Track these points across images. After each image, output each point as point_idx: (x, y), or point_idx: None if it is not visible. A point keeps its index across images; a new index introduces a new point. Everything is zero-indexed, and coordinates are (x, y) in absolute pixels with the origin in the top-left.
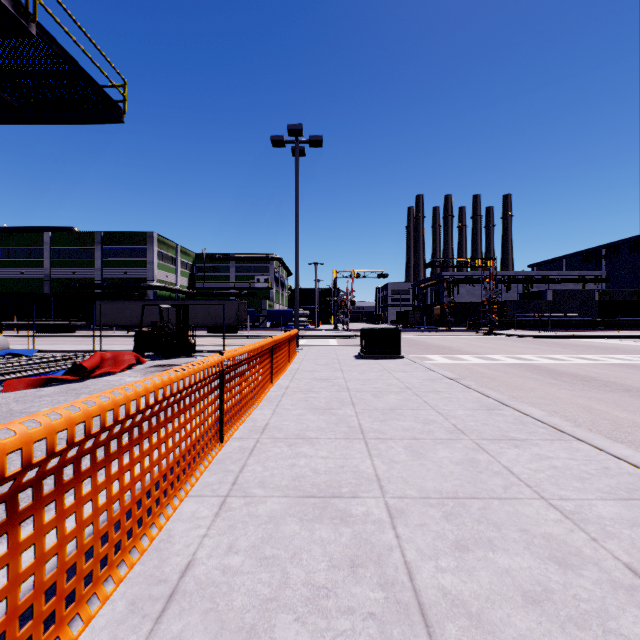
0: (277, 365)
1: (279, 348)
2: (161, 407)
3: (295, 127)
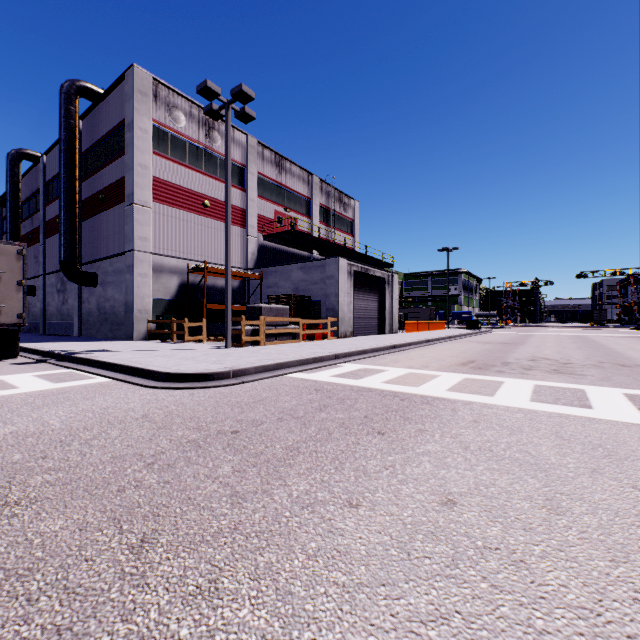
0: (431, 328)
1: (432, 324)
2: (412, 324)
3: (445, 248)
